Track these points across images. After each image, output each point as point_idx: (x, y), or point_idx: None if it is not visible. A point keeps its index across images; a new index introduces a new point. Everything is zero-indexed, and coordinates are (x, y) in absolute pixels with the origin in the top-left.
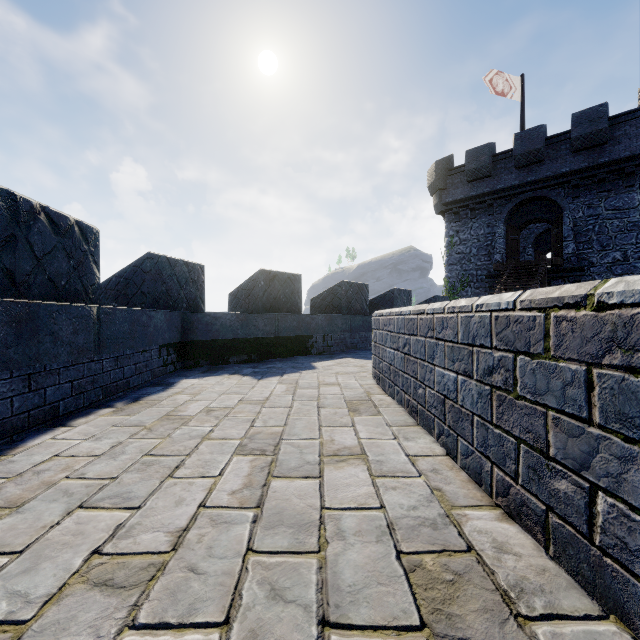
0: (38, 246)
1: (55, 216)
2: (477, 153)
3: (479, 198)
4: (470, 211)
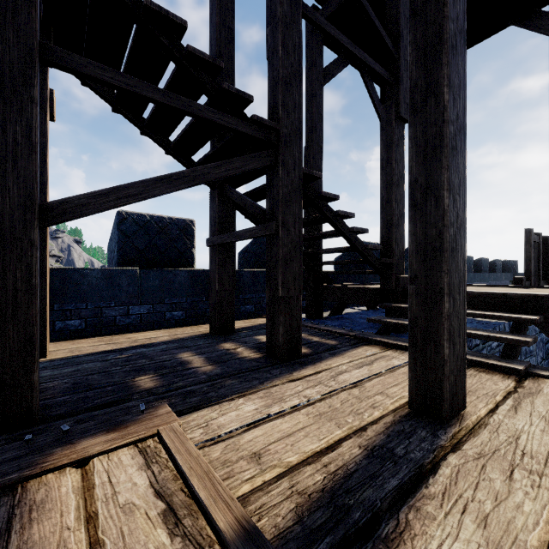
0: (498, 265)
1: (499, 260)
2: None
3: None
4: None
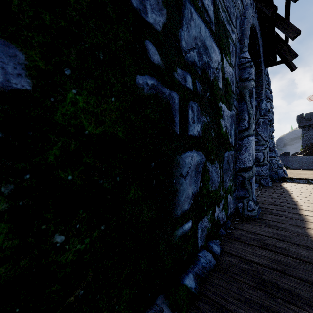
0: None
1: None
2: (307, 115)
3: (309, 125)
4: (307, 128)
